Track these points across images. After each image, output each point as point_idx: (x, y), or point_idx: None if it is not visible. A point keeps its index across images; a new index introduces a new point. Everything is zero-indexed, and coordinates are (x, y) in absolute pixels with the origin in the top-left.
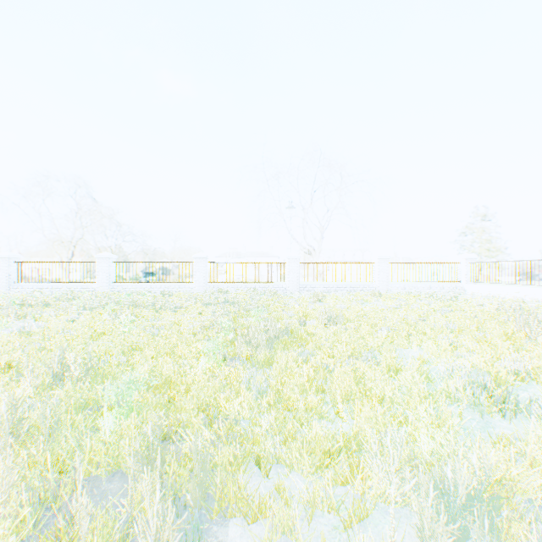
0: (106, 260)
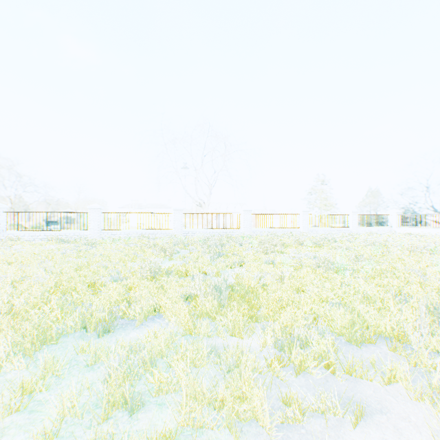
0: (180, 211)
